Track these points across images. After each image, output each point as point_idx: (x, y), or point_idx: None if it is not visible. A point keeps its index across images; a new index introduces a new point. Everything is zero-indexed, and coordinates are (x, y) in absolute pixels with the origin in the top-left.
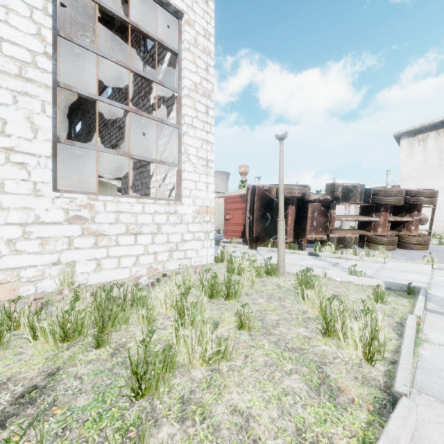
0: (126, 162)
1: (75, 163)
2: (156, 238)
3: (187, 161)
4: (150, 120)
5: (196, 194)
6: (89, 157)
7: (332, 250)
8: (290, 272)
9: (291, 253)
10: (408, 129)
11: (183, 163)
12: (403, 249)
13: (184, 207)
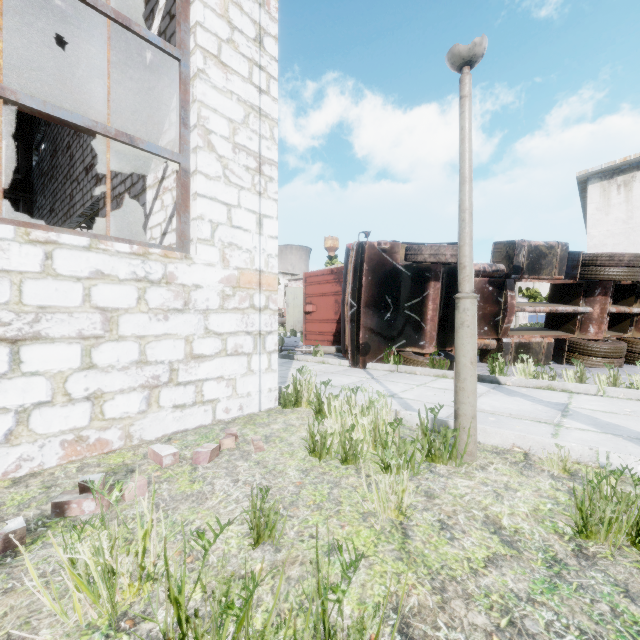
0: (107, 196)
1: (36, 212)
2: (99, 351)
3: (204, 149)
4: (88, 11)
5: (231, 238)
6: (55, 198)
7: (530, 371)
8: (482, 444)
9: (437, 376)
10: (602, 166)
11: (193, 152)
12: (632, 364)
13: (196, 269)
